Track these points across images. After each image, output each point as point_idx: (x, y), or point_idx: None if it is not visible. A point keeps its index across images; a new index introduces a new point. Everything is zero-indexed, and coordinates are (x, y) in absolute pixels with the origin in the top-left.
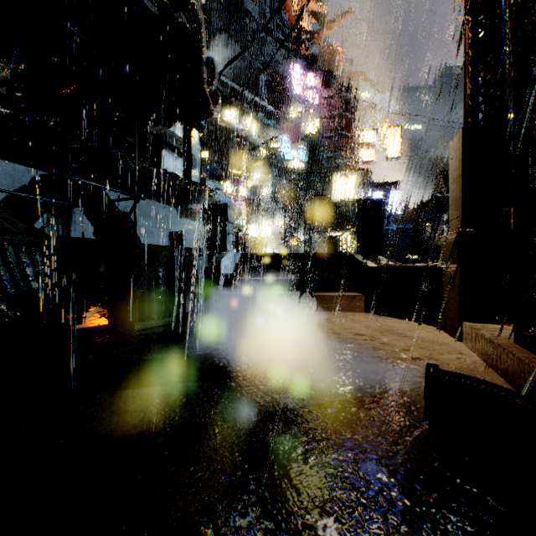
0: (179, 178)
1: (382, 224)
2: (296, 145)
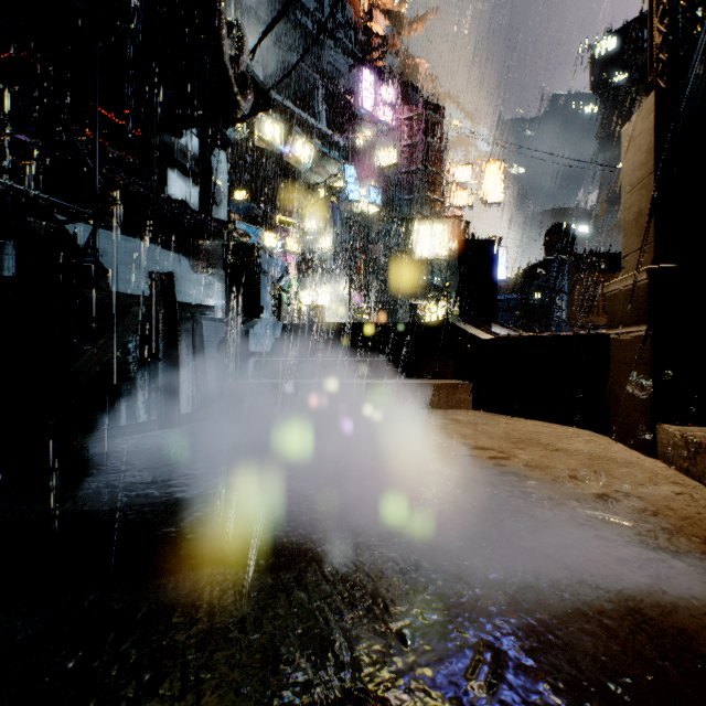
0: (190, 210)
1: (495, 278)
2: (364, 182)
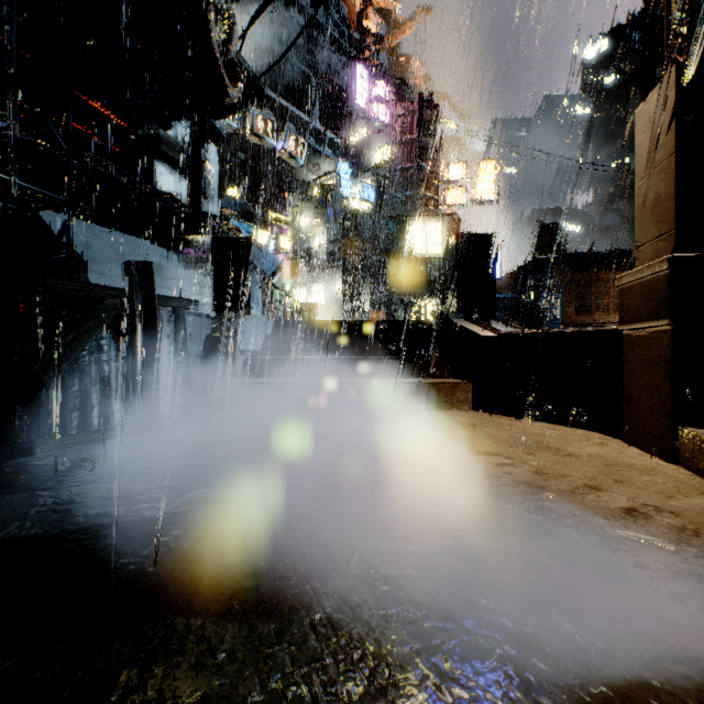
0: (178, 203)
1: (494, 274)
2: (358, 179)
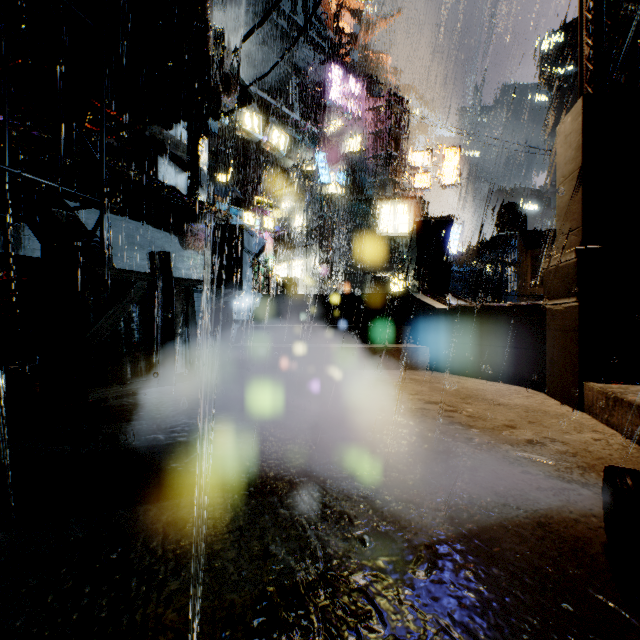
0: (180, 195)
1: (449, 255)
2: (334, 166)
